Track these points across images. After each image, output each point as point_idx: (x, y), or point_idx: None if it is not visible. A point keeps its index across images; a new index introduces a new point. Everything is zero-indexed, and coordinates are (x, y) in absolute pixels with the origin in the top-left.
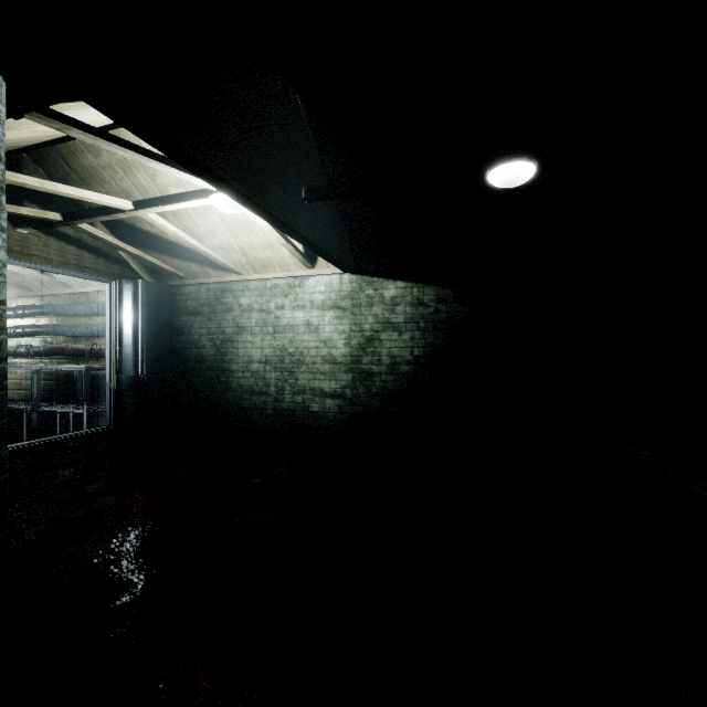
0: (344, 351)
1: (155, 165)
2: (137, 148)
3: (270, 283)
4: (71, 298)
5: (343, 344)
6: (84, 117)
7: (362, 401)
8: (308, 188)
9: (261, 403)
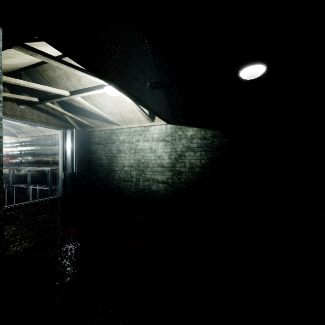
0: (167, 161)
1: (77, 72)
2: (69, 64)
3: (133, 129)
4: (44, 137)
5: (167, 158)
6: (45, 51)
7: (176, 185)
8: (150, 82)
9: (129, 186)
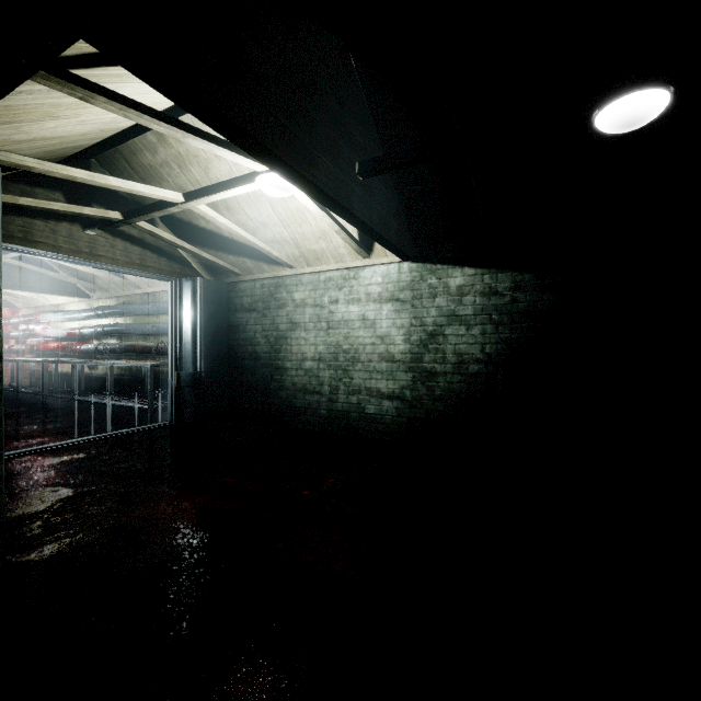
0: (403, 348)
1: (193, 141)
2: (171, 120)
3: (323, 276)
4: (141, 298)
5: (401, 340)
6: None
7: (424, 404)
8: (363, 161)
9: (314, 403)
